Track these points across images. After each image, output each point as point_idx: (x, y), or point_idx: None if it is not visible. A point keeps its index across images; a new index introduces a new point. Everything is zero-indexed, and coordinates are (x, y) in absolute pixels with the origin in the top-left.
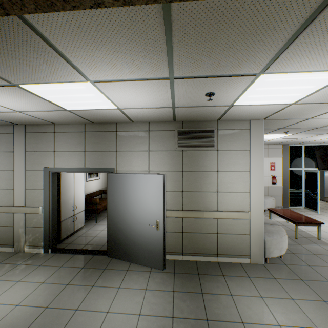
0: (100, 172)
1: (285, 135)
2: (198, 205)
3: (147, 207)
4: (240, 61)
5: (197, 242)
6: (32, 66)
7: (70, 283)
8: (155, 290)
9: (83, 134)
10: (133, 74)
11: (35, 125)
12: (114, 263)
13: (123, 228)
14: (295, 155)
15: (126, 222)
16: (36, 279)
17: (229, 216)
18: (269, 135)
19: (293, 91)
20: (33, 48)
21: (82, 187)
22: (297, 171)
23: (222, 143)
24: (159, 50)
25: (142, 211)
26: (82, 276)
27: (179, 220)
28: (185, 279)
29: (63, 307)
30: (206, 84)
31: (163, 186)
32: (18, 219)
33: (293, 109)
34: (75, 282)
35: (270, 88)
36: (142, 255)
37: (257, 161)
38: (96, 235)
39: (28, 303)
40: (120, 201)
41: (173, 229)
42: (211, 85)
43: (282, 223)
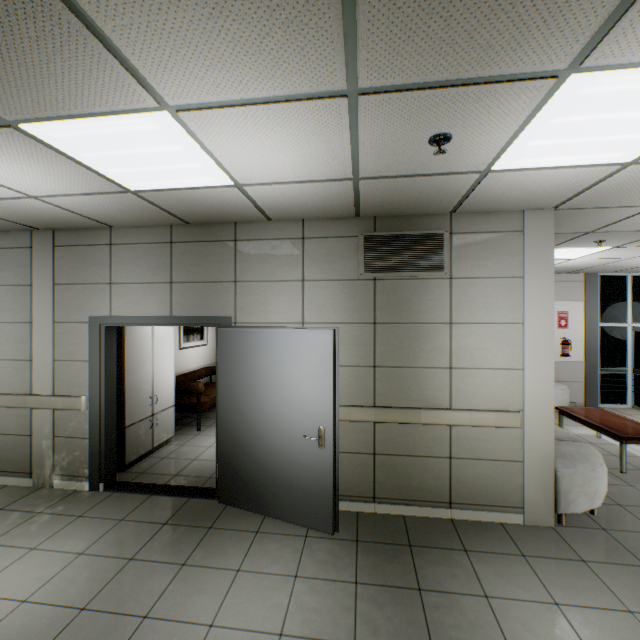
0: (208, 332)
1: (594, 249)
2: (407, 397)
3: (300, 398)
4: (524, 29)
5: (405, 475)
6: (31, 65)
7: (138, 556)
8: (316, 580)
9: (168, 246)
10: (263, 81)
11: (72, 230)
12: (229, 515)
13: (248, 443)
14: (612, 295)
15: (255, 431)
16: (68, 546)
17: (477, 421)
18: (560, 251)
19: None
20: (21, 8)
21: (169, 359)
22: (616, 330)
23: (460, 263)
24: (322, 1)
25: (289, 407)
26: (162, 542)
27: (368, 428)
28: (382, 556)
29: (118, 609)
30: (433, 108)
31: (332, 355)
32: (39, 421)
33: (628, 180)
34: (147, 554)
35: (586, 118)
36: (288, 502)
37: (539, 301)
38: (197, 456)
39: (46, 598)
40: (242, 385)
41: (354, 448)
42: (446, 111)
43: (587, 438)
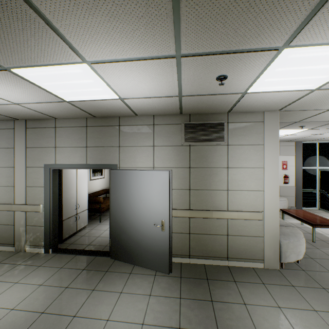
0: (105, 171)
1: (300, 130)
2: (206, 204)
3: (152, 206)
4: (261, 28)
5: (205, 244)
6: (19, 42)
7: (70, 286)
8: (160, 297)
9: (85, 128)
10: (134, 50)
11: (35, 120)
12: (116, 265)
13: (126, 228)
14: (309, 152)
15: (129, 222)
16: (34, 281)
17: (241, 216)
18: (283, 131)
19: (319, 72)
20: (15, 16)
21: (85, 185)
22: (311, 170)
23: (232, 137)
24: (163, 14)
25: (146, 210)
26: (82, 279)
27: (186, 220)
28: (193, 285)
29: (60, 313)
30: (218, 63)
31: (168, 183)
32: (18, 217)
33: (314, 97)
34: (75, 285)
35: (293, 69)
36: (146, 258)
37: (271, 157)
38: (99, 235)
39: (24, 307)
40: (123, 199)
41: (179, 230)
42: (224, 65)
43: (296, 225)
